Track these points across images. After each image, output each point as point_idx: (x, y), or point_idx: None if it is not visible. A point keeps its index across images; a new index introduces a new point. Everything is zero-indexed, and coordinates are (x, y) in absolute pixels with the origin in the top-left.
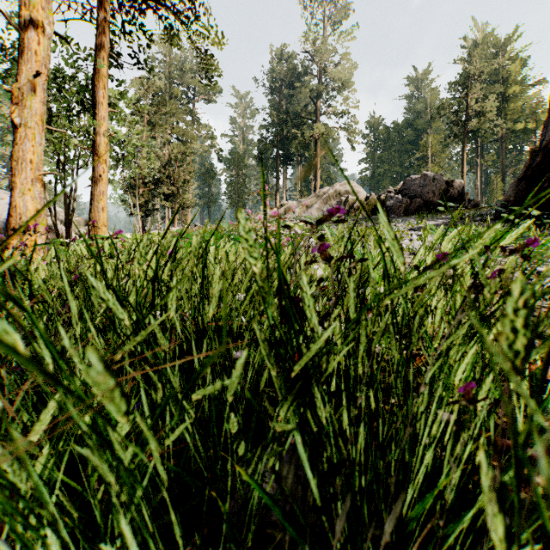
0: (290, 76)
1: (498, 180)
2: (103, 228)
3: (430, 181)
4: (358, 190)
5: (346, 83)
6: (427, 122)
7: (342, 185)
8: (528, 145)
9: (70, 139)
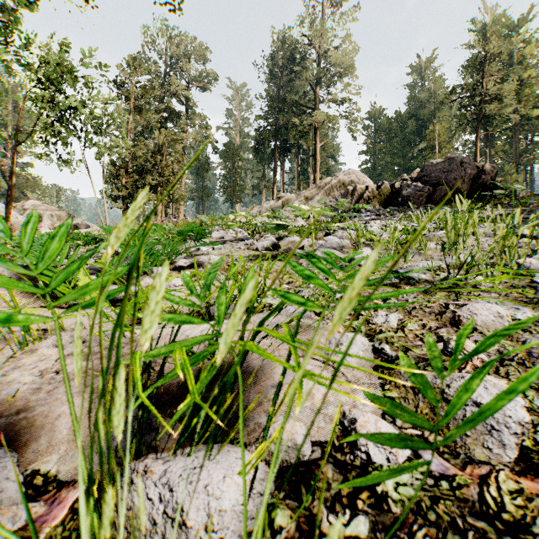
0: (288, 61)
1: (511, 171)
2: None
3: (458, 165)
4: (364, 180)
5: (348, 67)
6: (431, 111)
7: (346, 174)
8: None
9: None
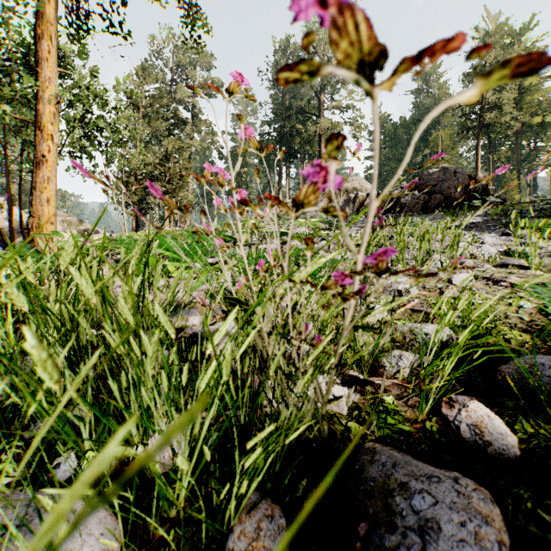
0: None
1: (513, 177)
2: (48, 226)
3: (451, 175)
4: (367, 187)
5: None
6: (436, 117)
7: (349, 181)
8: (543, 141)
9: (2, 106)
